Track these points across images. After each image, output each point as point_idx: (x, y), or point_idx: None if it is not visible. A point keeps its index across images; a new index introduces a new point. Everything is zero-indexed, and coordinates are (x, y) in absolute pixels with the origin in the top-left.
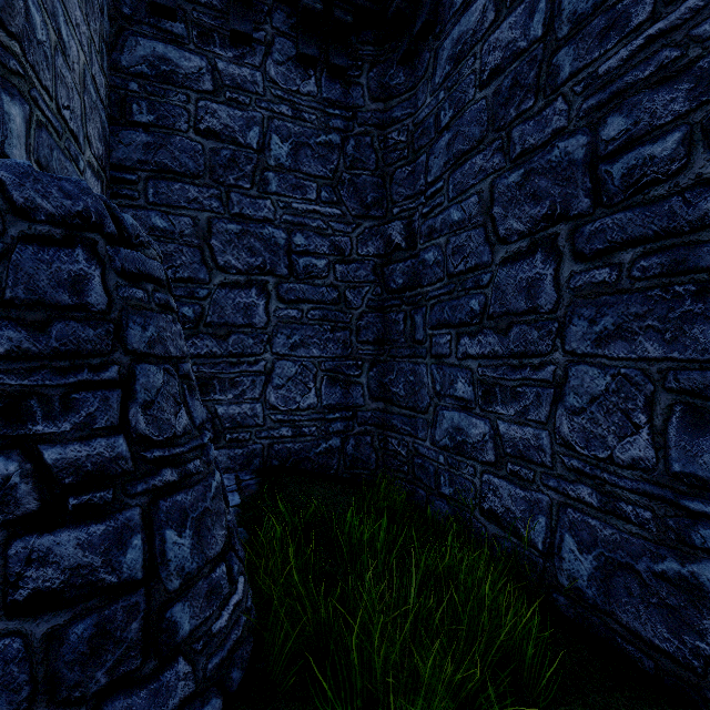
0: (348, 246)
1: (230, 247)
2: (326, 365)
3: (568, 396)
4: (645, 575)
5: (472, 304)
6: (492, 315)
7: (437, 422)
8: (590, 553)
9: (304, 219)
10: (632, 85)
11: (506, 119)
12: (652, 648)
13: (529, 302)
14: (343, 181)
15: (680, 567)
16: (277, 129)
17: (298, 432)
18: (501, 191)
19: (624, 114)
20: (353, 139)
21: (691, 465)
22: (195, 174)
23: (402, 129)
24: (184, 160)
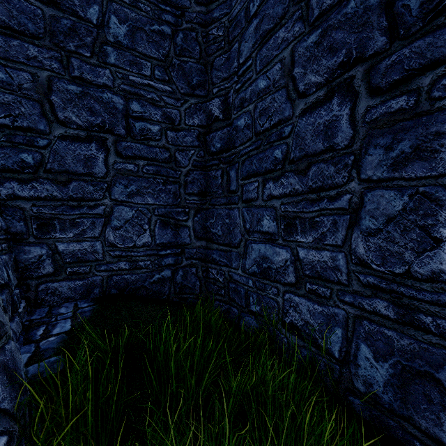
0: (178, 117)
1: (70, 105)
2: (159, 211)
3: (364, 220)
4: None
5: (275, 154)
6: (292, 160)
7: (247, 253)
8: (386, 361)
9: (140, 90)
10: None
11: None
12: None
13: (326, 142)
14: (173, 65)
15: None
16: (116, 11)
17: (135, 265)
18: (301, 53)
19: None
20: (181, 32)
21: None
22: (35, 35)
23: (220, 26)
24: (23, 20)
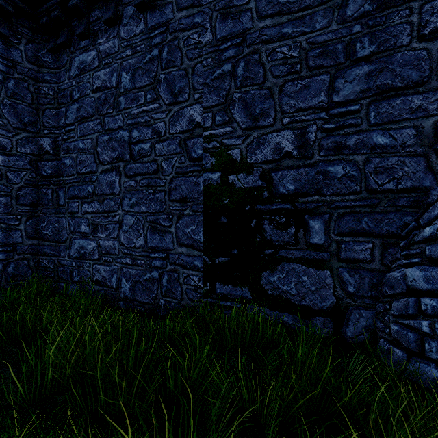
0: (10, 145)
1: None
2: None
3: (123, 226)
4: (143, 281)
5: (88, 188)
6: (97, 194)
7: (72, 246)
8: (129, 281)
9: None
10: (140, 123)
11: (103, 112)
12: (144, 303)
13: (111, 190)
14: (5, 104)
15: (150, 275)
16: None
17: None
18: (101, 142)
19: (138, 131)
20: (13, 80)
21: (152, 243)
22: None
23: (50, 87)
24: None
